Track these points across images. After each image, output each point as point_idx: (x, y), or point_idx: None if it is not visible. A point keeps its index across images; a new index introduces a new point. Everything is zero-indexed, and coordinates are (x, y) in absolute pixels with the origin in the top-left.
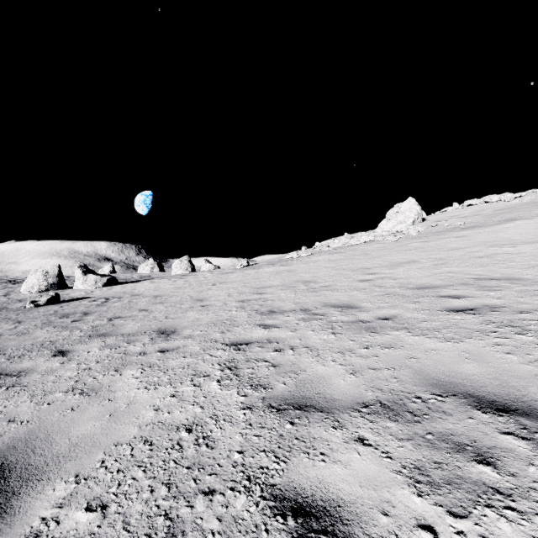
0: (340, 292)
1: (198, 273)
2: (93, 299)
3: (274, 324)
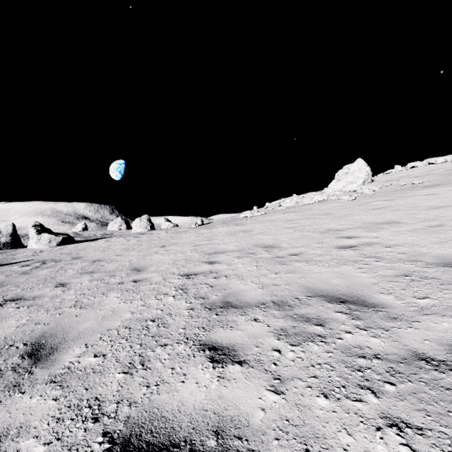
0: (321, 265)
1: (155, 232)
2: (29, 263)
3: (232, 345)
